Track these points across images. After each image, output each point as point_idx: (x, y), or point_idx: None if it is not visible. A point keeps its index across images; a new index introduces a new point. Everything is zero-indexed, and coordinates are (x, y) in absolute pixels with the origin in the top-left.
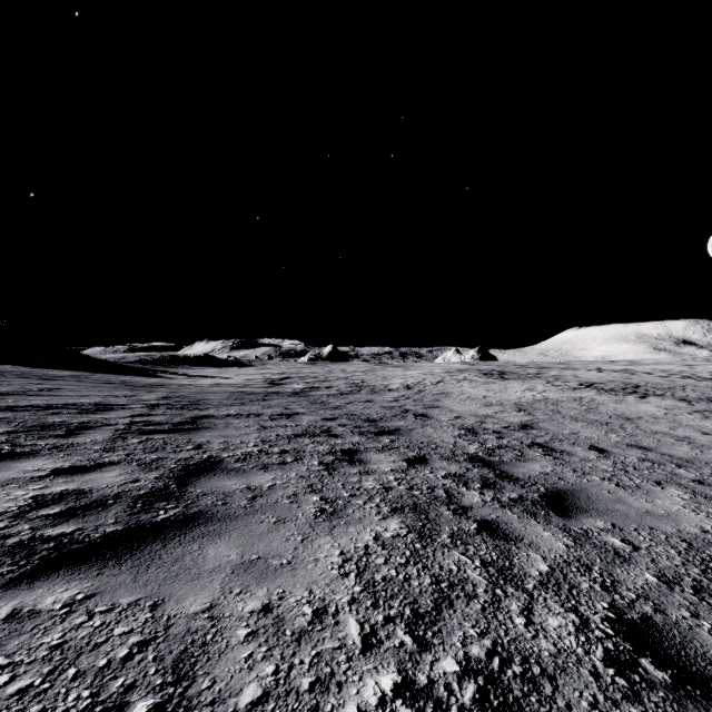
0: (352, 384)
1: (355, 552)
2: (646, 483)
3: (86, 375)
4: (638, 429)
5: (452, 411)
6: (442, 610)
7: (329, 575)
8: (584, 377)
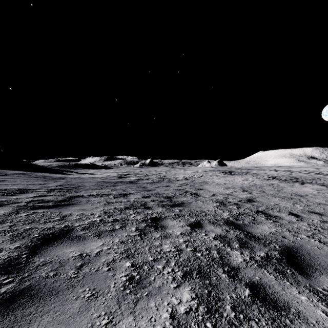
0: (159, 177)
1: None
2: None
3: (26, 173)
4: (309, 202)
5: (210, 191)
6: None
7: None
8: (270, 174)
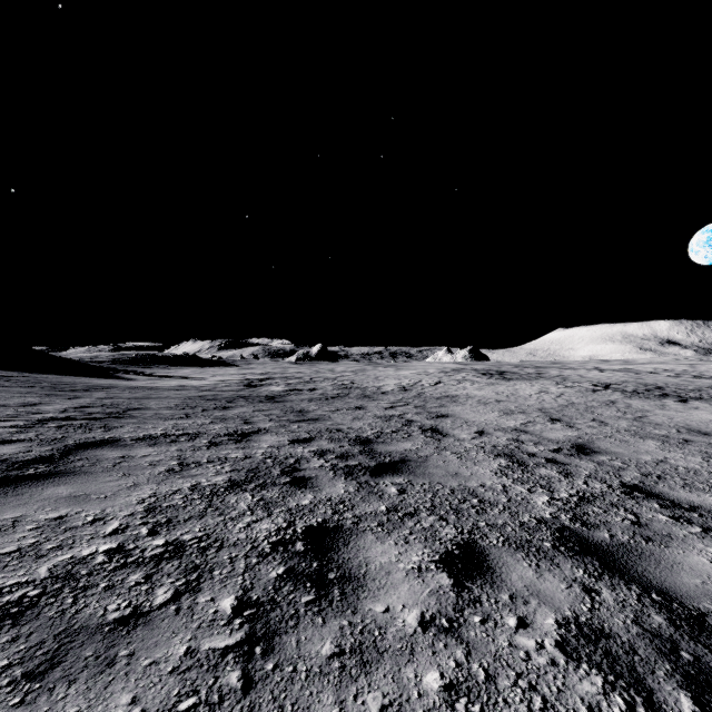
0: (340, 385)
1: None
2: None
3: (14, 376)
4: None
5: (467, 422)
6: None
7: None
8: (591, 377)
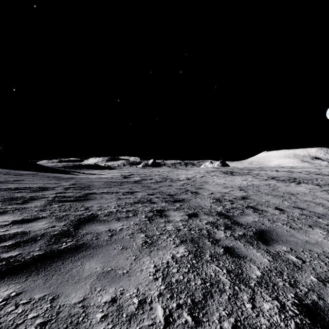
0: (162, 177)
1: (162, 265)
2: (304, 226)
3: (37, 173)
4: (297, 199)
5: (209, 190)
6: (207, 299)
7: (148, 279)
8: (270, 174)
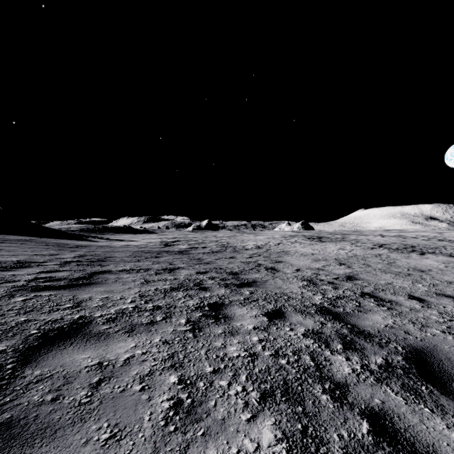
0: (220, 245)
1: None
2: None
3: (32, 239)
4: (435, 280)
5: (292, 265)
6: None
7: None
8: (374, 240)
